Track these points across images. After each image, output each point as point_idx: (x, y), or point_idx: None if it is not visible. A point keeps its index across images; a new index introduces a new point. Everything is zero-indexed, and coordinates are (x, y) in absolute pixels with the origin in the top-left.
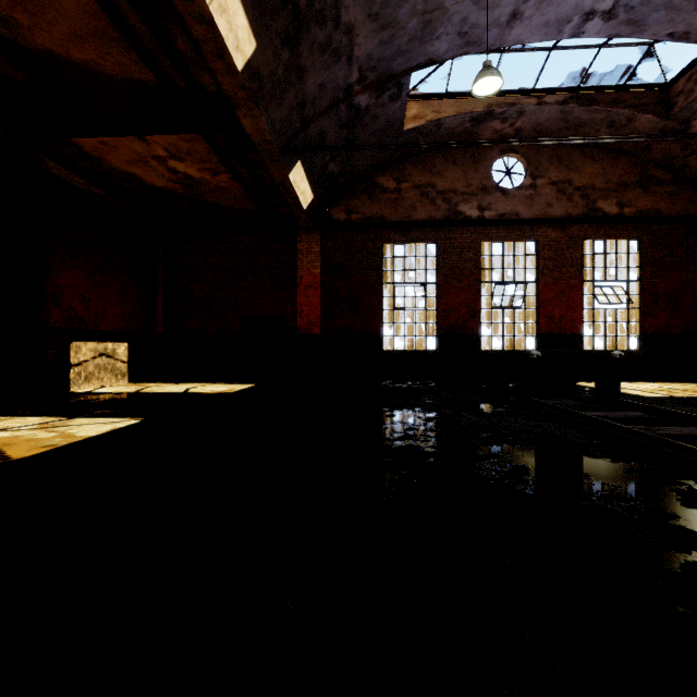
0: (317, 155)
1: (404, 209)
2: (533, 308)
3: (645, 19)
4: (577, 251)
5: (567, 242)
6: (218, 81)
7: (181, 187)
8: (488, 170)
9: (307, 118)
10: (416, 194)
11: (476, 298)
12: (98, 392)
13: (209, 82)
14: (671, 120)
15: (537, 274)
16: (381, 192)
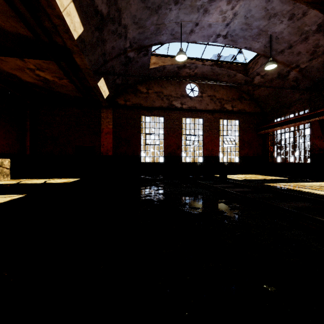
0: (111, 75)
1: (150, 101)
2: (201, 145)
3: (237, 40)
4: (217, 123)
5: (214, 120)
6: (65, 41)
7: (41, 83)
8: (184, 88)
9: (106, 60)
10: (155, 95)
11: (180, 141)
12: None
13: (60, 40)
14: (248, 77)
15: (203, 132)
16: (140, 93)
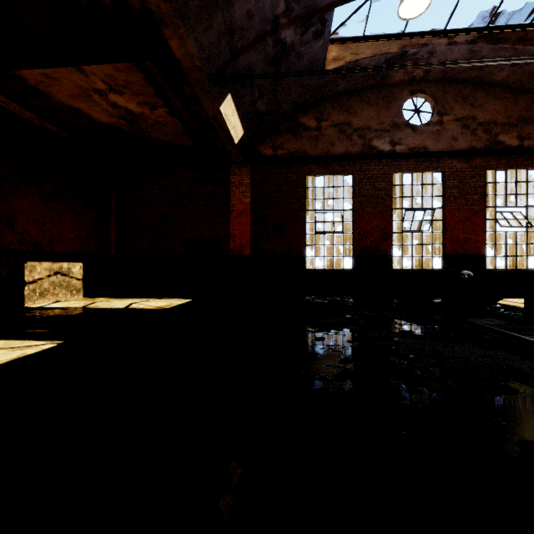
0: (246, 90)
1: (324, 145)
2: (439, 232)
3: None
4: (480, 180)
5: (471, 172)
6: None
7: (125, 123)
8: (399, 109)
9: (236, 48)
10: (334, 131)
11: (388, 223)
12: (48, 307)
13: None
14: None
15: (443, 201)
16: (304, 130)
